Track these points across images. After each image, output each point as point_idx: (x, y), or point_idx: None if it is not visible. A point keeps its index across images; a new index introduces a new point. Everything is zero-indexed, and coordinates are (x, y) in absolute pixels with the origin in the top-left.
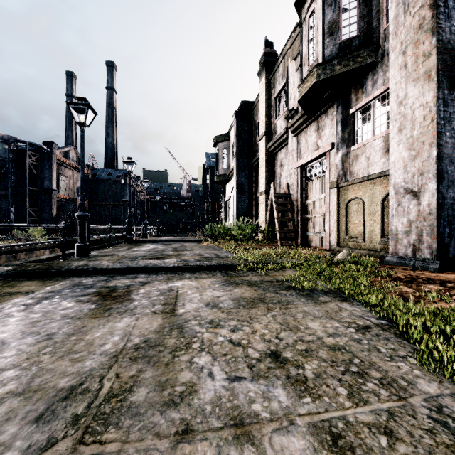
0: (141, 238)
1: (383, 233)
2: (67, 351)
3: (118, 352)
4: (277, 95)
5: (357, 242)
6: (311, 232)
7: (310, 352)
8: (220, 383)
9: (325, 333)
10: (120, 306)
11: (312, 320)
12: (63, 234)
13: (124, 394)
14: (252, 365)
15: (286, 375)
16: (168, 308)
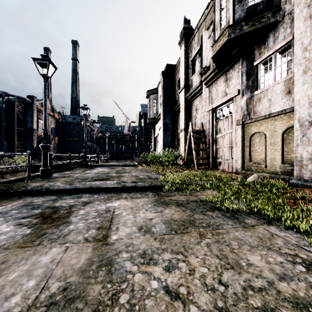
0: (94, 163)
1: (283, 160)
2: None
3: None
4: (193, 58)
5: (259, 166)
6: (220, 159)
7: None
8: None
9: (273, 273)
10: (55, 231)
11: (250, 251)
12: (28, 160)
13: None
14: None
15: None
16: (101, 234)
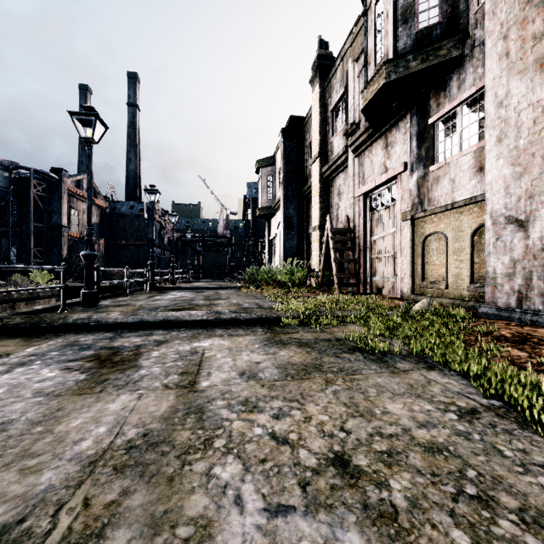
0: (168, 284)
1: (473, 277)
2: (20, 453)
3: (98, 455)
4: (334, 107)
5: (437, 288)
6: (377, 277)
7: (395, 456)
8: (252, 519)
9: (414, 421)
10: (120, 377)
11: (391, 399)
12: (64, 278)
13: (87, 543)
14: (306, 480)
15: (362, 503)
16: (186, 380)
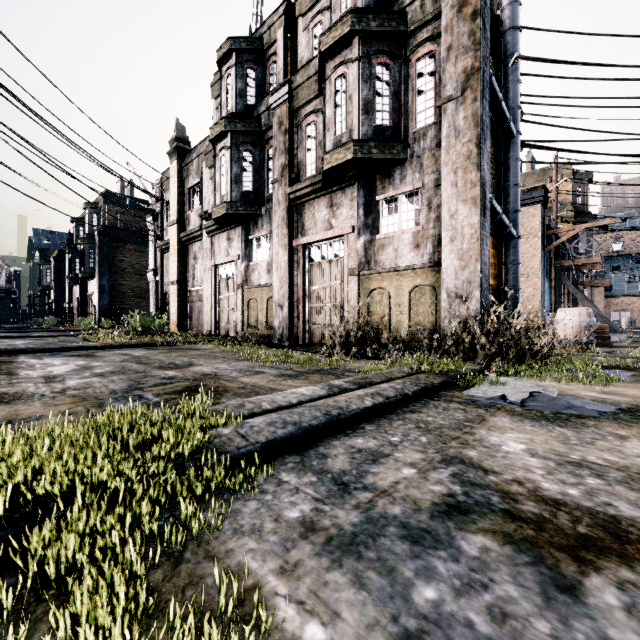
0: None
1: None
2: None
3: None
4: None
5: None
6: None
7: None
8: None
9: None
10: None
11: None
12: None
13: None
14: None
15: None
16: None
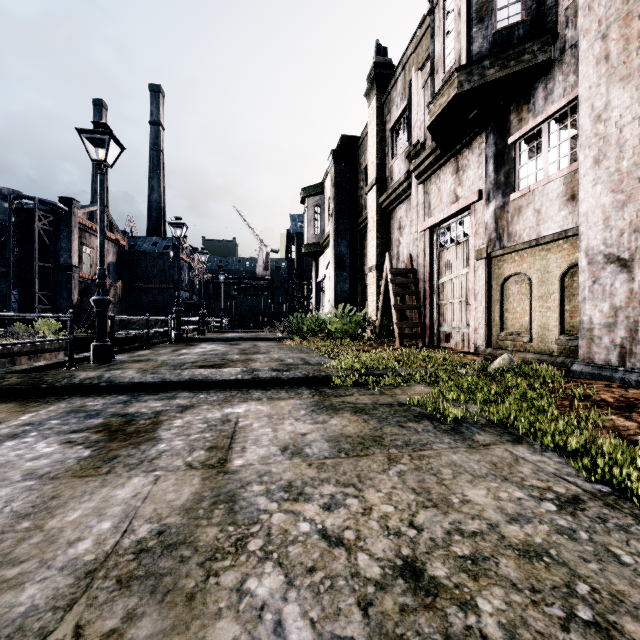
0: (197, 335)
1: (563, 327)
2: None
3: (99, 561)
4: (394, 125)
5: (519, 341)
6: (445, 327)
7: (481, 563)
8: None
9: (502, 513)
10: (133, 453)
11: (471, 483)
12: (70, 328)
13: None
14: (368, 599)
15: (443, 633)
16: (215, 457)
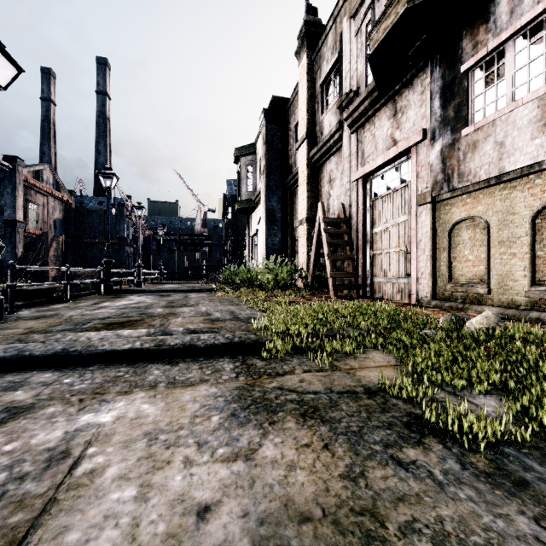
0: (132, 286)
1: (534, 277)
2: None
3: None
4: (324, 80)
5: (474, 292)
6: (380, 277)
7: None
8: None
9: None
10: None
11: None
12: None
13: None
14: None
15: None
16: None
